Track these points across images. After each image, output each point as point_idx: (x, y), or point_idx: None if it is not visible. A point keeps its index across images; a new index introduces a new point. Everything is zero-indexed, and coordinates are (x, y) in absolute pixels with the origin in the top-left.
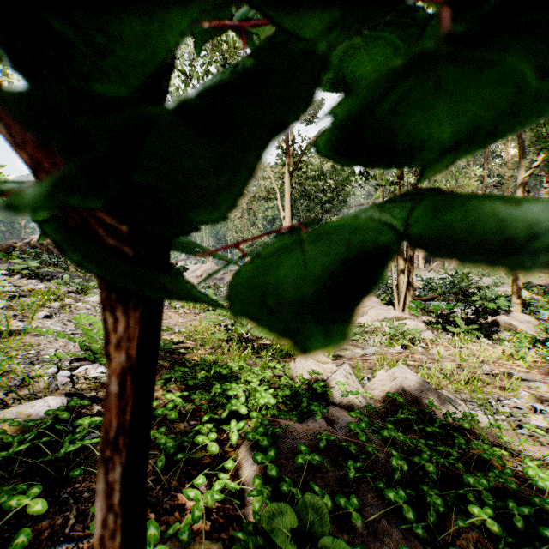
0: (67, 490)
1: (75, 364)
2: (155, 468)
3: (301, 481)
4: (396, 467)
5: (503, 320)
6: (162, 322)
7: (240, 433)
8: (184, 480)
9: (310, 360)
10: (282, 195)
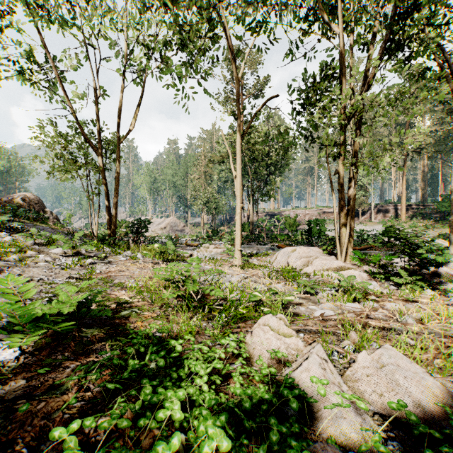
0: None
1: None
2: None
3: None
4: None
5: (444, 271)
6: (118, 275)
7: None
8: None
9: (270, 332)
10: (233, 159)
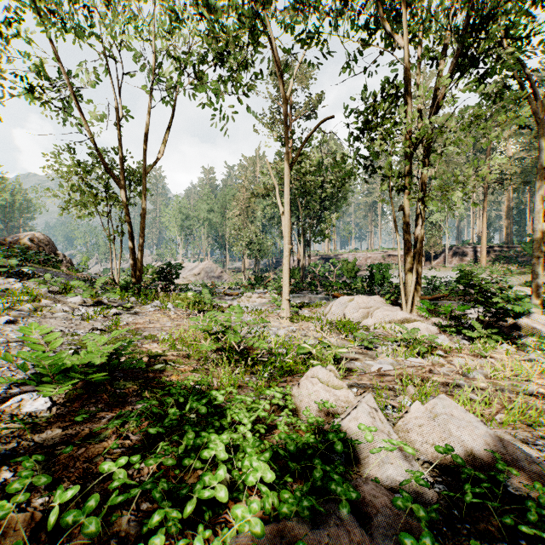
0: None
1: (12, 391)
2: None
3: None
4: None
5: (524, 323)
6: (147, 327)
7: None
8: None
9: (319, 384)
10: (281, 192)
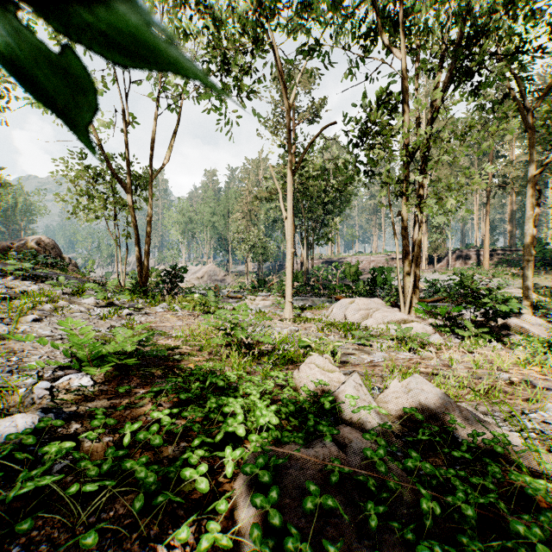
0: (21, 540)
1: (58, 374)
2: (132, 510)
3: (311, 533)
4: (427, 512)
5: (514, 323)
6: (159, 326)
7: (237, 460)
8: (167, 524)
9: (316, 368)
10: (284, 195)
